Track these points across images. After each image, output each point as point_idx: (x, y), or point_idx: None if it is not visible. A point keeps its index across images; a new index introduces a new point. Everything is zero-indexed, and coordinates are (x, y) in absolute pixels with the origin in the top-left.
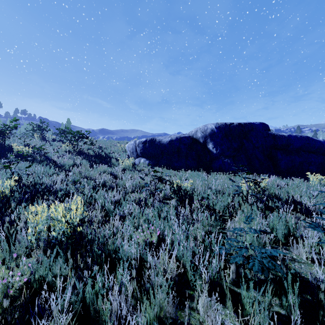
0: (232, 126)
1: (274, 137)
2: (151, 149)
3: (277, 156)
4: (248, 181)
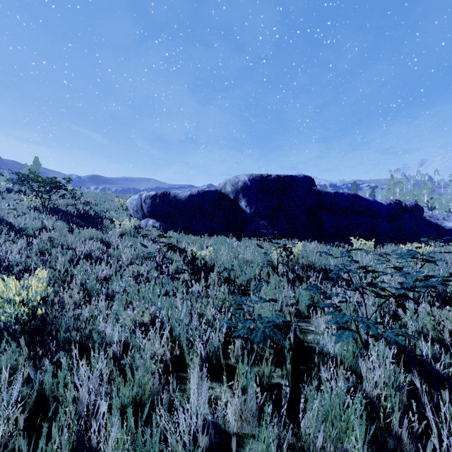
0: (270, 179)
1: (319, 194)
2: (163, 206)
3: (322, 217)
4: (279, 247)
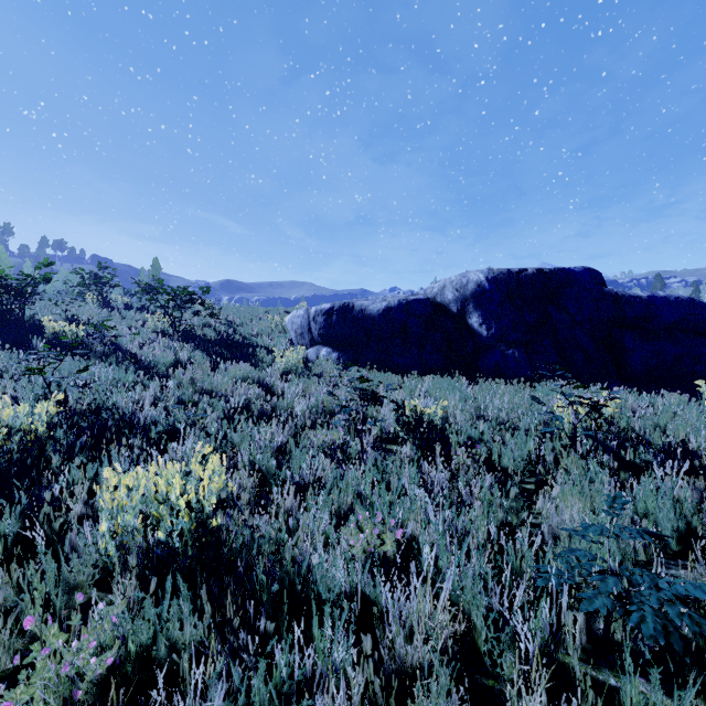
0: (525, 277)
1: (618, 300)
2: (344, 326)
3: (623, 342)
4: (573, 403)
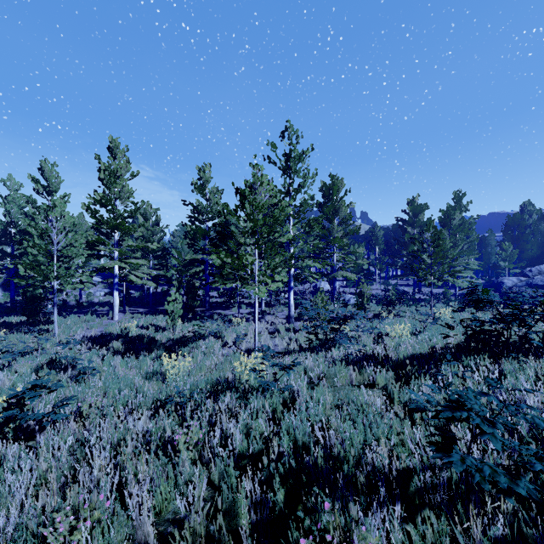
0: None
1: None
2: None
3: None
4: None
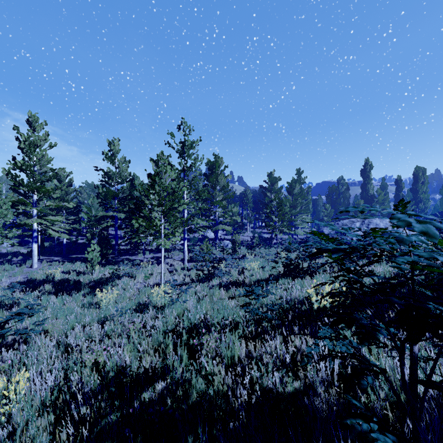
0: None
1: None
2: None
3: None
4: None
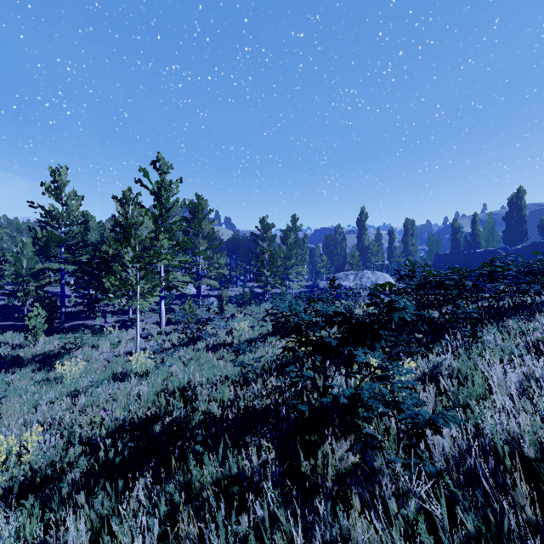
0: None
1: None
2: None
3: None
4: None
